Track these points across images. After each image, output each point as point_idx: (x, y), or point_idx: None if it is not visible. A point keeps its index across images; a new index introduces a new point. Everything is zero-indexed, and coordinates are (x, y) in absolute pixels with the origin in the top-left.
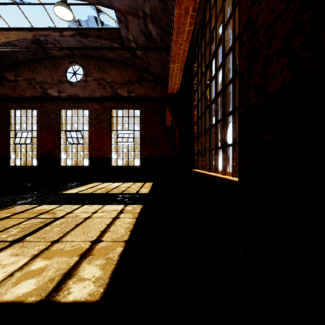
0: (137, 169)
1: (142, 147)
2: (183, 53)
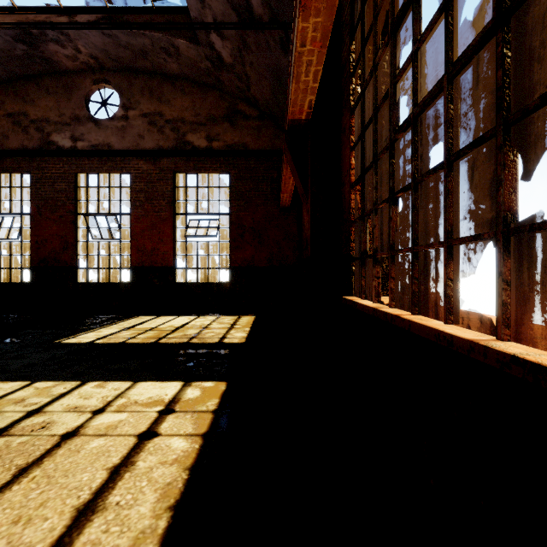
0: (226, 290)
1: (235, 245)
2: None
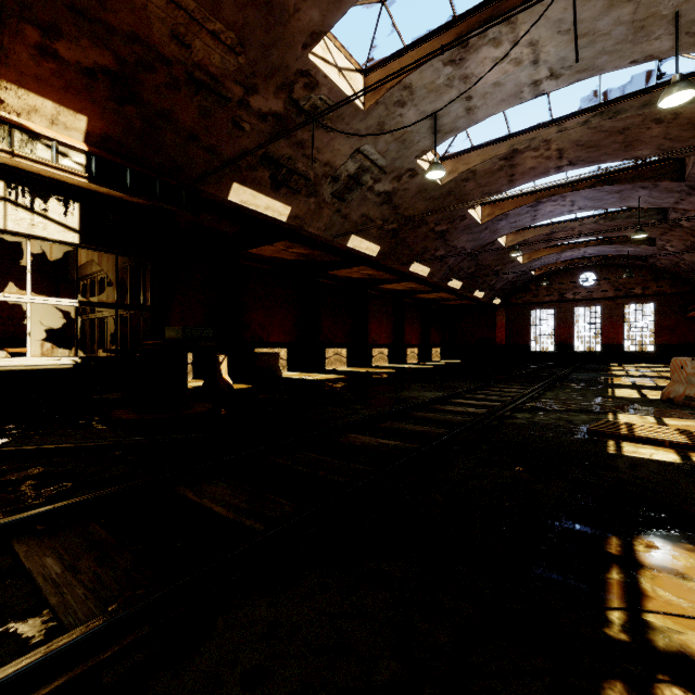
0: (652, 354)
1: (657, 335)
2: None
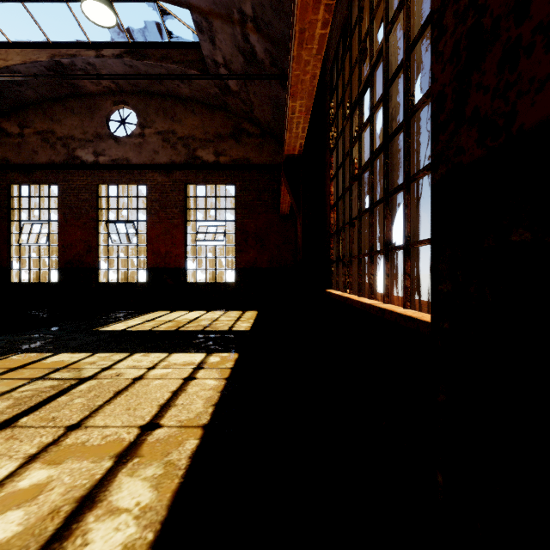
0: (232, 288)
1: (239, 249)
2: (310, 80)
